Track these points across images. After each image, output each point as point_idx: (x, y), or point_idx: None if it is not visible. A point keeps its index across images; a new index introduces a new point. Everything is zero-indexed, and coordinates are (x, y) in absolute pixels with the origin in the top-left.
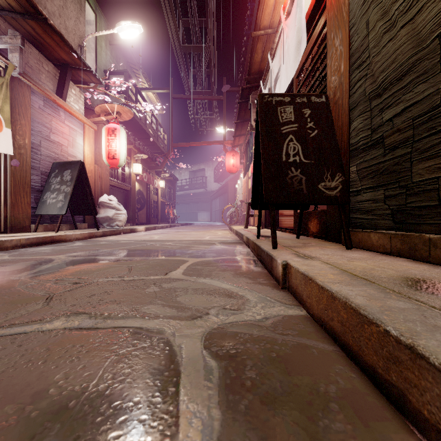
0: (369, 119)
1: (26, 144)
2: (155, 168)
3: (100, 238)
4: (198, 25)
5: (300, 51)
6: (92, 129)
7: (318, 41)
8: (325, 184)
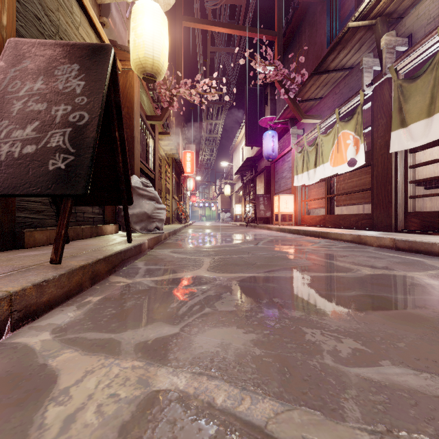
0: None
1: None
2: None
3: None
4: None
5: None
6: None
7: None
8: None
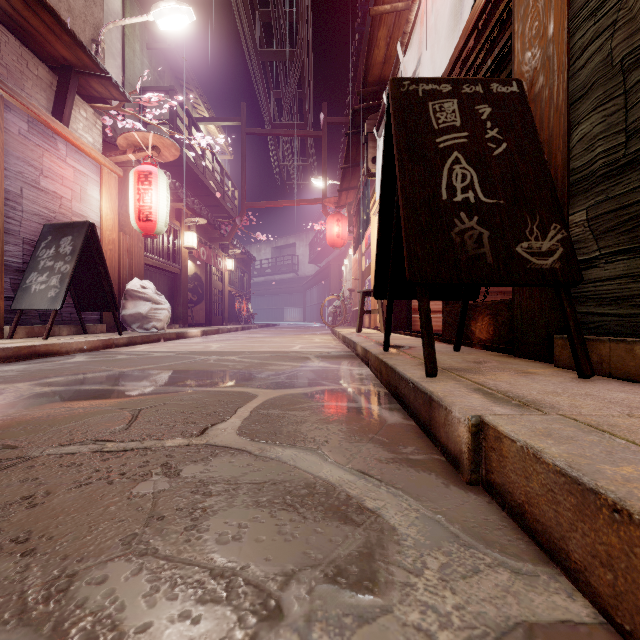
0: (621, 112)
1: None
2: (219, 240)
3: (123, 347)
4: (283, 18)
5: (463, 13)
6: (115, 175)
7: (489, 4)
8: (529, 245)
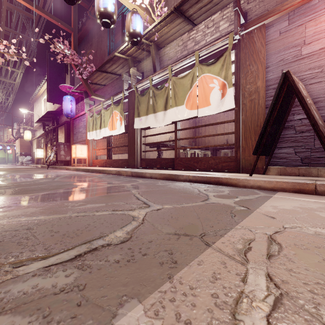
0: None
1: (258, 87)
2: None
3: None
4: None
5: None
6: None
7: None
8: None
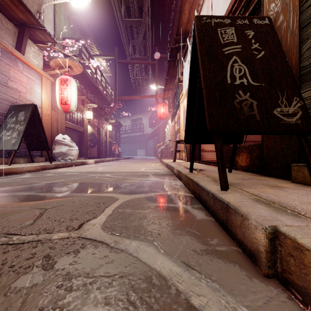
0: None
1: None
2: (104, 115)
3: (52, 169)
4: (136, 3)
5: None
6: (49, 81)
7: None
8: (281, 109)
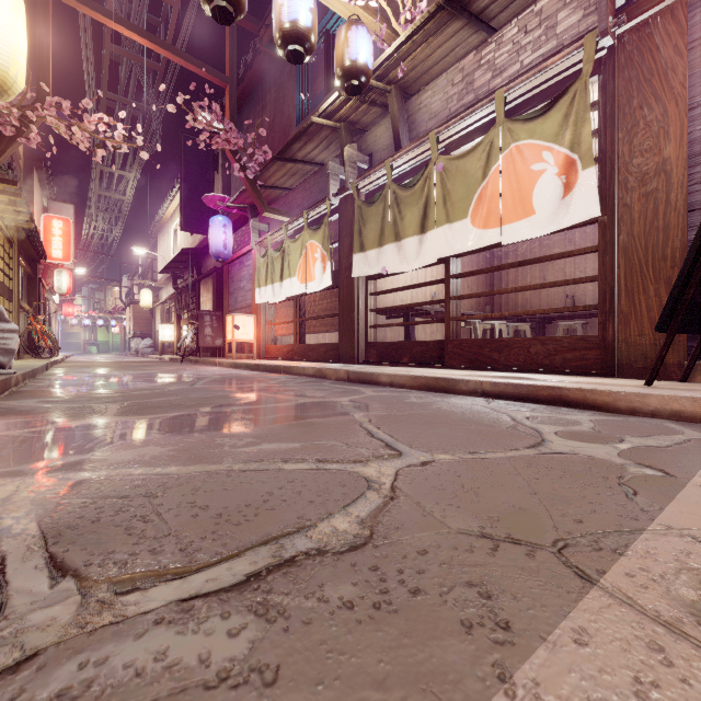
0: None
1: (667, 160)
2: None
3: None
4: None
5: None
6: None
7: None
8: None
